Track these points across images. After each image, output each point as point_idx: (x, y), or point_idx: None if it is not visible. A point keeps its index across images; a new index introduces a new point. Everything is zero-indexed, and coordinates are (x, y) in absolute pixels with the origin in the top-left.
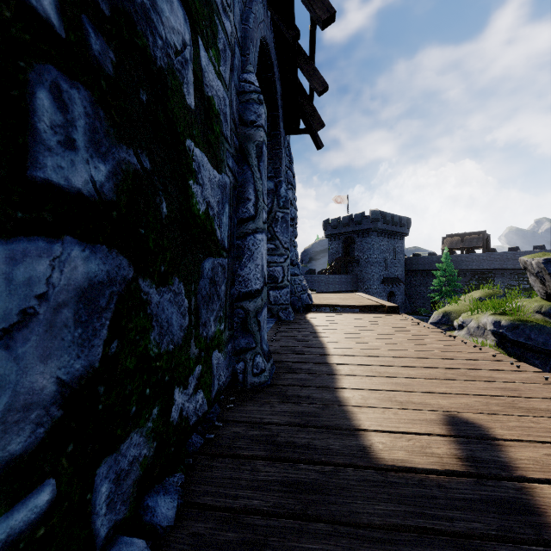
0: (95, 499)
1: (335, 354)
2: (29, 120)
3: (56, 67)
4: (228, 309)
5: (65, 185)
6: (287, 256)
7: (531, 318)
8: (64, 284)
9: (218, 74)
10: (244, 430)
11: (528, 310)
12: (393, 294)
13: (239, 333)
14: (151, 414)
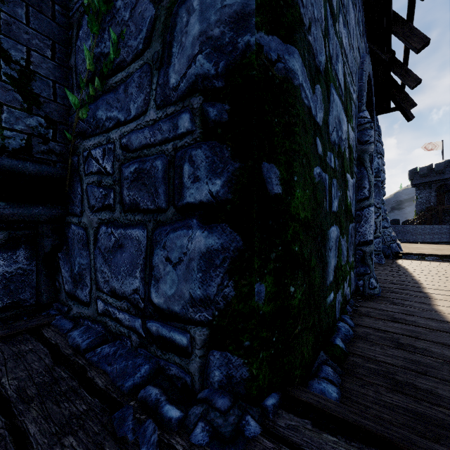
0: (336, 305)
1: (429, 288)
2: (332, 196)
3: (333, 178)
4: (354, 250)
5: (334, 210)
6: (379, 213)
7: None
8: (334, 238)
9: (352, 129)
10: (372, 310)
11: None
12: None
13: (359, 264)
14: (341, 287)
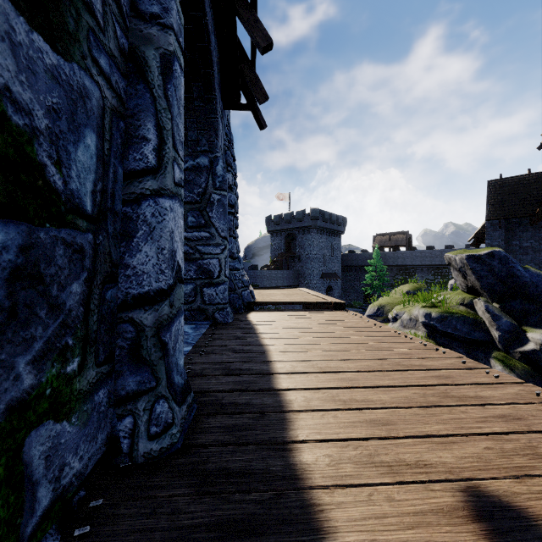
0: None
1: (283, 371)
2: None
3: None
4: (96, 327)
5: None
6: (225, 246)
7: (456, 309)
8: None
9: None
10: None
11: (453, 302)
12: (330, 289)
13: (125, 366)
14: None
